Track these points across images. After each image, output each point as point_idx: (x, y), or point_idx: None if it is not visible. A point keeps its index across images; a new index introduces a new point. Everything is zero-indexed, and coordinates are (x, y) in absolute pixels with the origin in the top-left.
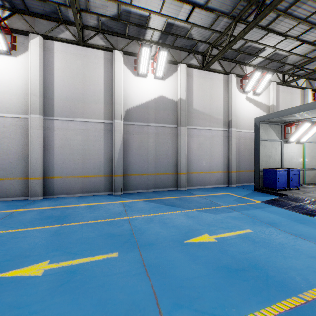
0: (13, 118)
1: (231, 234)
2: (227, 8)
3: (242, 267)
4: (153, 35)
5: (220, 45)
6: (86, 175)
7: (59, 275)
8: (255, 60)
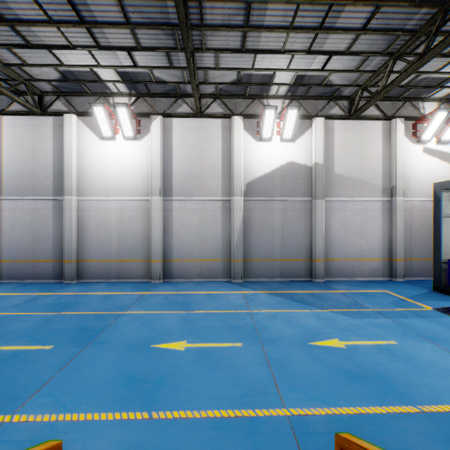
0: (137, 201)
1: (367, 343)
2: (379, 46)
3: (365, 375)
4: (279, 89)
5: (376, 85)
6: (203, 258)
7: (196, 352)
8: (439, 93)
